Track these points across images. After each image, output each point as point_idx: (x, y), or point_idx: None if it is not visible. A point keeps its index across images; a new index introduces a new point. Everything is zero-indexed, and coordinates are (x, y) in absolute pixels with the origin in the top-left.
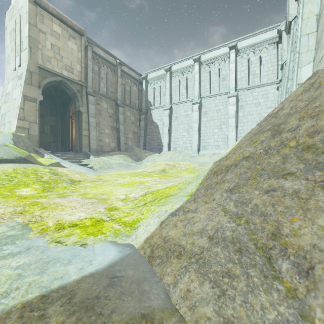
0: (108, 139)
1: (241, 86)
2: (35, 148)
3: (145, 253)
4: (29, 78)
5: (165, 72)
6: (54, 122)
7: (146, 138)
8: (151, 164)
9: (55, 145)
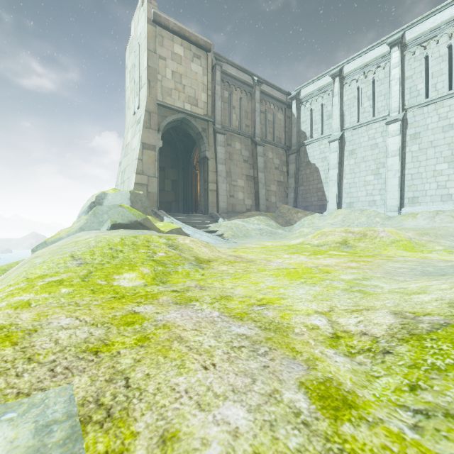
0: (241, 195)
1: None
2: (154, 209)
3: None
4: (147, 121)
5: (330, 79)
6: (175, 176)
7: (297, 190)
8: (311, 231)
9: (177, 205)
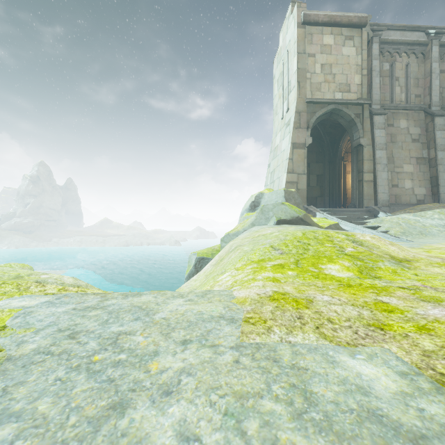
0: (409, 183)
1: None
2: (304, 205)
3: None
4: (297, 121)
5: None
6: (320, 170)
7: None
8: None
9: (322, 200)
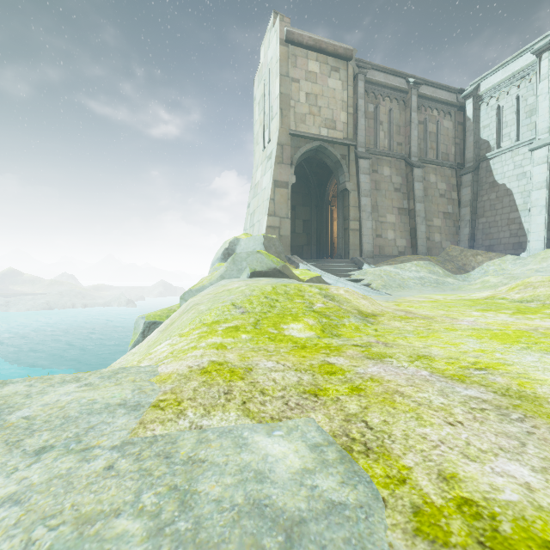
0: (392, 234)
1: None
2: (287, 255)
3: None
4: (279, 155)
5: (533, 57)
6: (307, 215)
7: (474, 223)
8: (501, 281)
9: (309, 250)
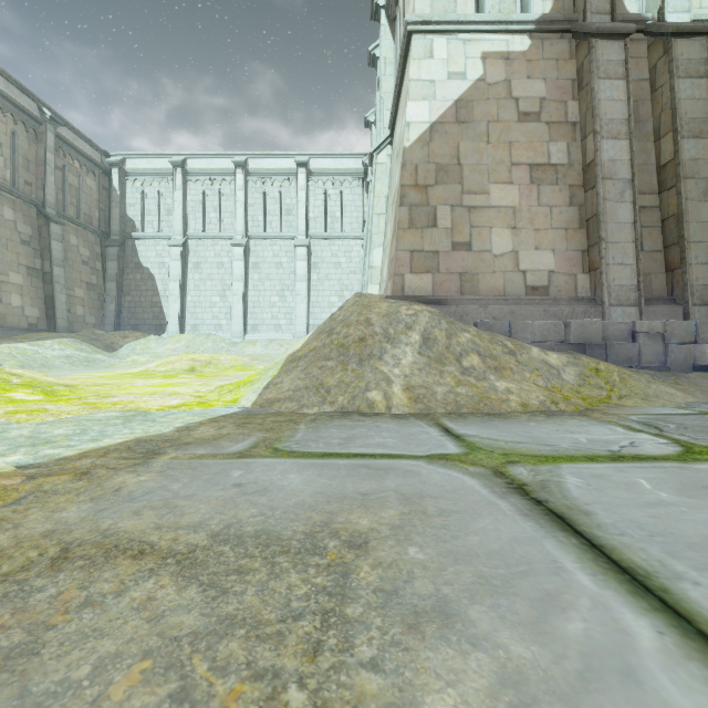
0: (18, 299)
1: (316, 231)
2: None
3: (256, 407)
4: None
5: (171, 166)
6: None
7: (121, 300)
8: (149, 359)
9: None
